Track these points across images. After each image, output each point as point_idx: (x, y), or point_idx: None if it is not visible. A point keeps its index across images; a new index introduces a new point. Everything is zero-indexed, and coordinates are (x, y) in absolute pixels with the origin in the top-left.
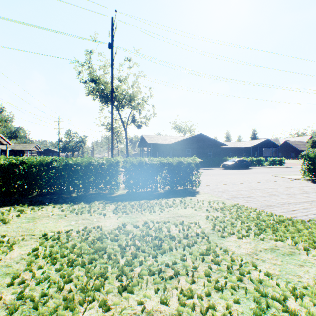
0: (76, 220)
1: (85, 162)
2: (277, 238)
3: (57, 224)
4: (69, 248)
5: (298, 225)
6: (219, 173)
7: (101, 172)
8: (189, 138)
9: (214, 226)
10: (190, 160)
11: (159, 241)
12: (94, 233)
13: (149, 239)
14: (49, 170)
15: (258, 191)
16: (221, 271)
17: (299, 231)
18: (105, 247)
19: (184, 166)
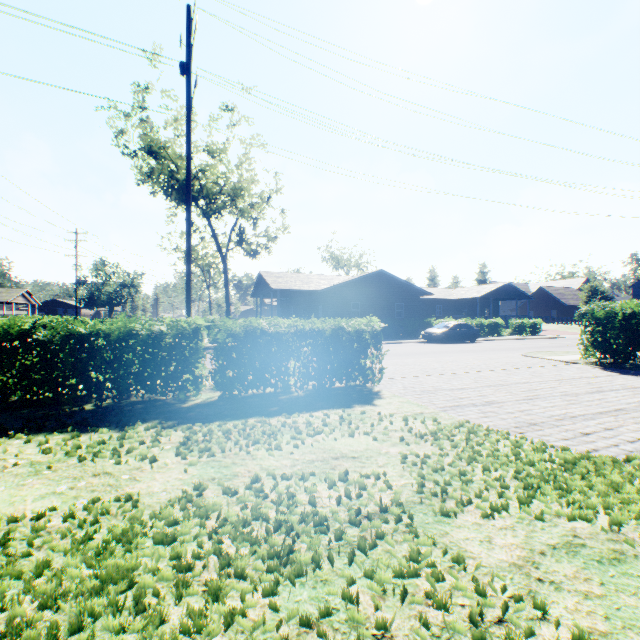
0: (74, 480)
1: (117, 329)
2: (573, 512)
3: (17, 494)
4: (27, 573)
5: (608, 472)
6: (419, 351)
7: (157, 352)
8: (358, 278)
9: (421, 483)
10: (362, 324)
11: (286, 537)
12: (113, 517)
13: (260, 532)
14: (24, 349)
15: (503, 390)
16: (457, 632)
17: (618, 489)
18: (135, 565)
19: (348, 337)
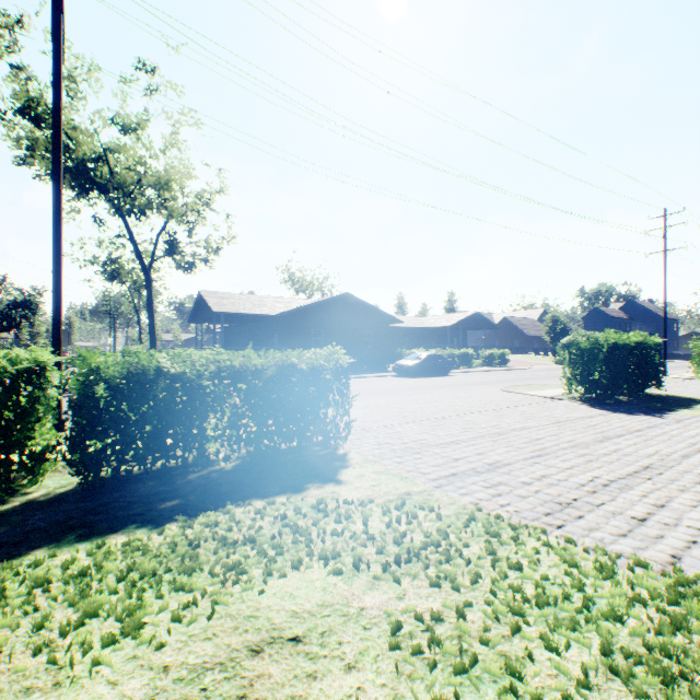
0: None
1: None
2: None
3: None
4: None
5: None
6: (391, 387)
7: None
8: (321, 302)
9: None
10: (322, 357)
11: None
12: None
13: None
14: None
15: (503, 443)
16: None
17: None
18: None
19: (301, 377)
